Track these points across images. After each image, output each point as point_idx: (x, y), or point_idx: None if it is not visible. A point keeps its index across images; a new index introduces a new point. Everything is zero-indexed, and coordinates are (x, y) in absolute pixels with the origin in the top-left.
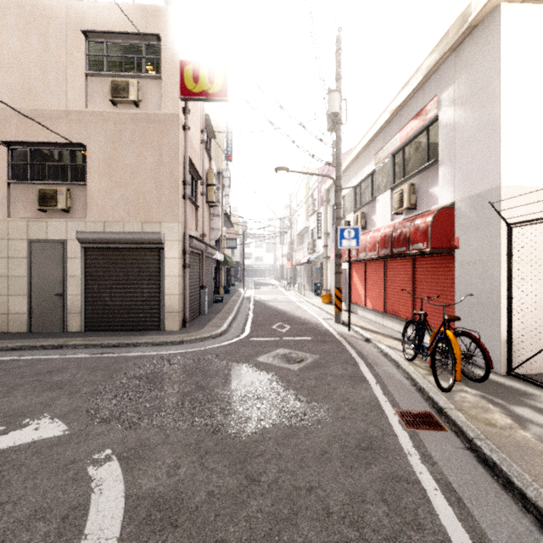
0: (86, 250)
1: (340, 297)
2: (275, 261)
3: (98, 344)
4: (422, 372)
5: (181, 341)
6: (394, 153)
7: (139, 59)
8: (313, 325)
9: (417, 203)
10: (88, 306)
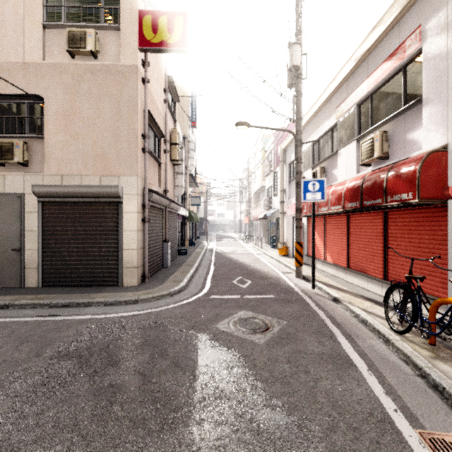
0: (43, 204)
1: (301, 251)
2: (234, 217)
3: (47, 303)
4: (424, 352)
5: (135, 300)
6: (360, 103)
7: (98, 10)
8: (274, 279)
9: (390, 151)
10: (46, 261)
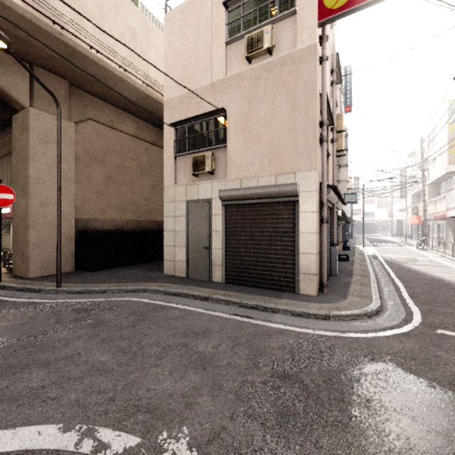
0: (226, 207)
1: None
2: (391, 216)
3: (237, 302)
4: None
5: (326, 315)
6: None
7: (272, 5)
8: None
9: None
10: (228, 260)
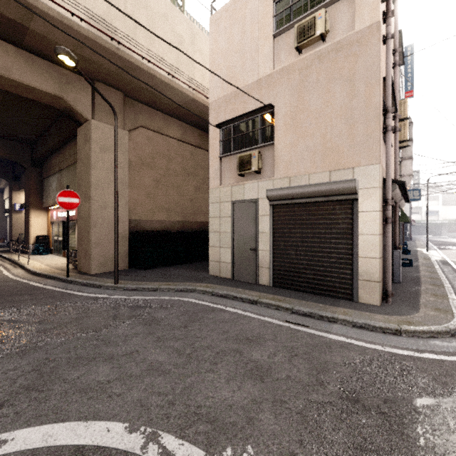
0: (273, 207)
1: None
2: None
3: (289, 308)
4: None
5: (397, 330)
6: None
7: None
8: None
9: None
10: (275, 262)
